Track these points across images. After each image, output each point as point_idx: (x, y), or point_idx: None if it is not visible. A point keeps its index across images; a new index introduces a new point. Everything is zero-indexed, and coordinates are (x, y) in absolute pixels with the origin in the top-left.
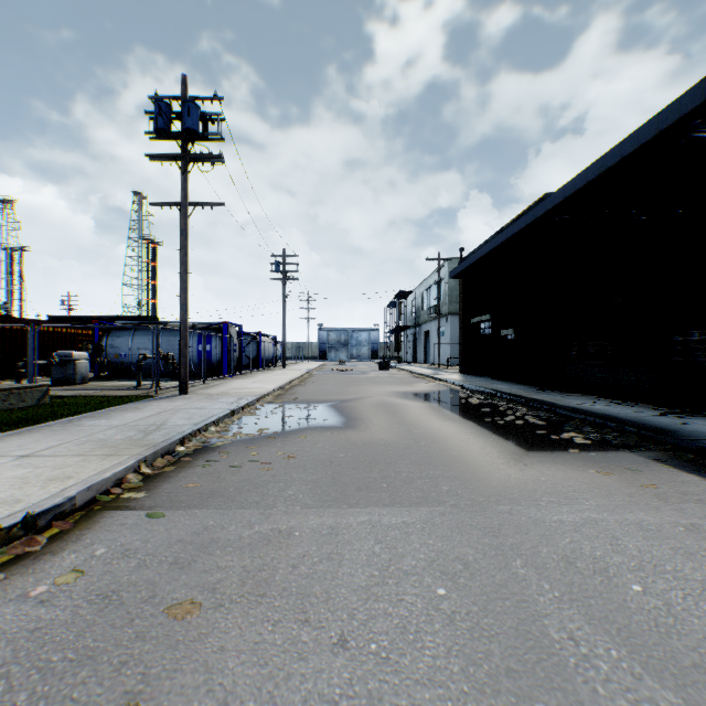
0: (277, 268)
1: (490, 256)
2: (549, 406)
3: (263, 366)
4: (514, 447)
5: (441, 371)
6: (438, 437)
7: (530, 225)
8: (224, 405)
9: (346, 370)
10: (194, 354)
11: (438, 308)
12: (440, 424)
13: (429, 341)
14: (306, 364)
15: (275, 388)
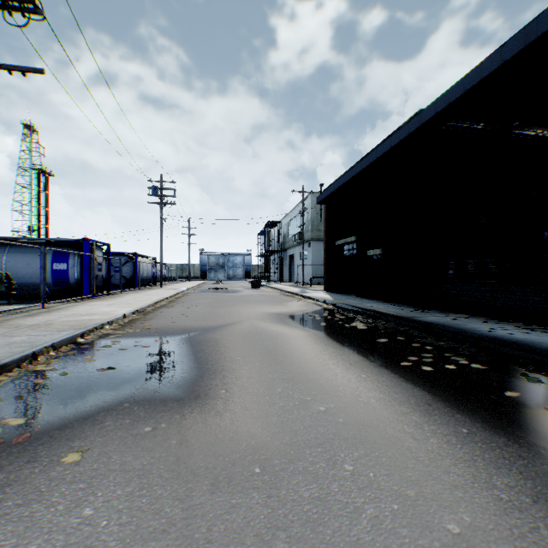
0: (154, 192)
1: (358, 178)
2: (465, 336)
3: (142, 285)
4: (541, 465)
5: (307, 289)
6: (364, 427)
7: (408, 138)
8: (2, 352)
9: (222, 288)
10: (48, 273)
11: (302, 234)
12: (345, 378)
13: (293, 263)
14: (186, 283)
15: (127, 313)
